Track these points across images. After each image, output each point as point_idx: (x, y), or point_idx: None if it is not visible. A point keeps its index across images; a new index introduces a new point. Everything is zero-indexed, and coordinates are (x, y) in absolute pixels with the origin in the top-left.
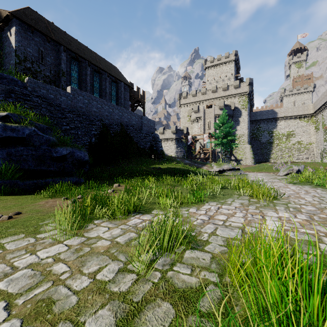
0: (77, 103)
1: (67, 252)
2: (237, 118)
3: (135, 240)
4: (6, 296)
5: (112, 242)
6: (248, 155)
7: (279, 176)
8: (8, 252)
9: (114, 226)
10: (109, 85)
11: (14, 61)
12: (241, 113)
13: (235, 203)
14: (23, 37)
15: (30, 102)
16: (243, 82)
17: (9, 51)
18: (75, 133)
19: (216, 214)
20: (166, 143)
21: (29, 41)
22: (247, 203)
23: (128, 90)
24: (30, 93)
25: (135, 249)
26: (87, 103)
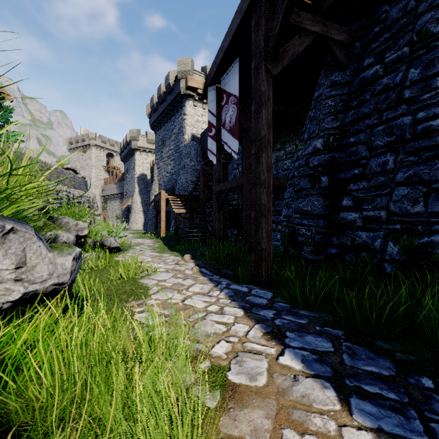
0: None
1: None
2: None
3: None
4: None
5: None
6: None
7: None
8: None
9: None
10: None
11: None
12: None
13: None
14: None
15: None
16: None
17: None
18: None
19: None
20: None
21: None
22: None
23: None
24: None
25: None
26: None
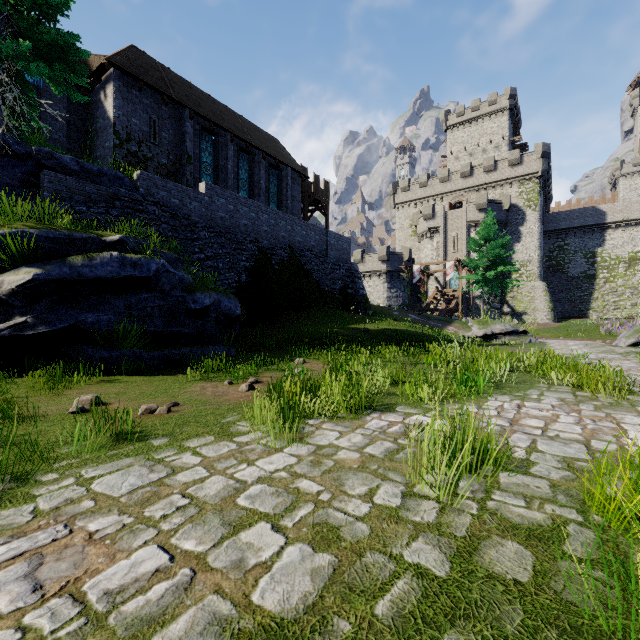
0: (216, 212)
1: (302, 465)
2: (515, 228)
3: (398, 453)
4: (262, 515)
5: (362, 454)
6: (540, 303)
7: (618, 346)
8: (211, 460)
9: (347, 430)
10: (265, 175)
11: (111, 143)
12: (524, 216)
13: (548, 399)
14: (126, 100)
15: (144, 214)
16: (530, 152)
17: (103, 126)
18: (213, 266)
19: (520, 416)
20: (368, 281)
21: (135, 105)
22: (571, 398)
23: (299, 182)
24: (143, 198)
25: (409, 466)
26: (232, 211)
